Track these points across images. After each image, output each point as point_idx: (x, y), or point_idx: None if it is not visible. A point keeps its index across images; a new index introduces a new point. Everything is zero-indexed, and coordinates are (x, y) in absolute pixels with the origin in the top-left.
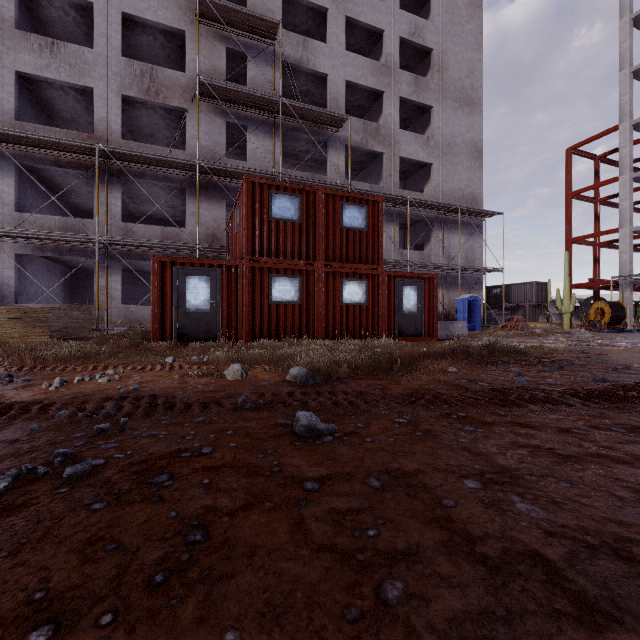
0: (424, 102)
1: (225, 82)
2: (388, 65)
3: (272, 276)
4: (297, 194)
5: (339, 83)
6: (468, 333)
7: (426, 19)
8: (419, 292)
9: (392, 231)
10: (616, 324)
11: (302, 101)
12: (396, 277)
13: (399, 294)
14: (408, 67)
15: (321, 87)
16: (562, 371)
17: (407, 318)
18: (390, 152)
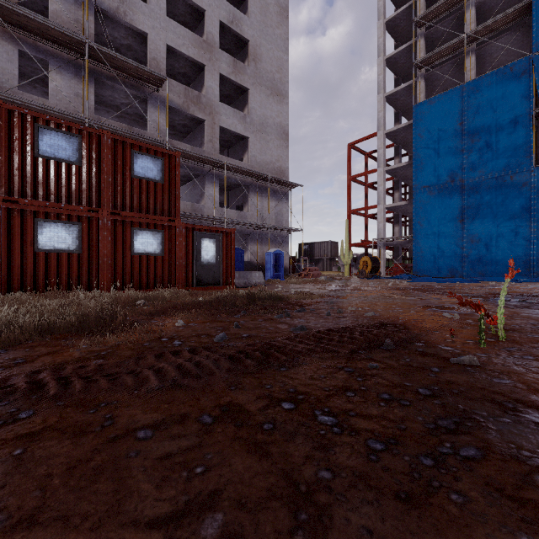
0: (241, 83)
1: (11, 2)
2: (209, 42)
3: (39, 221)
4: (75, 134)
5: (160, 45)
6: (270, 281)
7: (245, 14)
8: (218, 244)
9: (213, 191)
10: (375, 272)
11: (125, 55)
12: (195, 230)
13: (198, 246)
14: (230, 51)
15: (143, 45)
16: (286, 318)
17: (206, 268)
18: (211, 120)
